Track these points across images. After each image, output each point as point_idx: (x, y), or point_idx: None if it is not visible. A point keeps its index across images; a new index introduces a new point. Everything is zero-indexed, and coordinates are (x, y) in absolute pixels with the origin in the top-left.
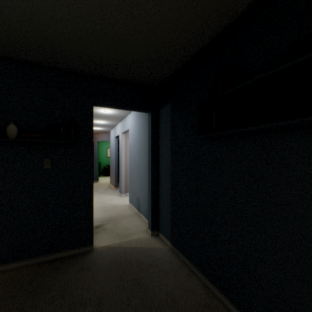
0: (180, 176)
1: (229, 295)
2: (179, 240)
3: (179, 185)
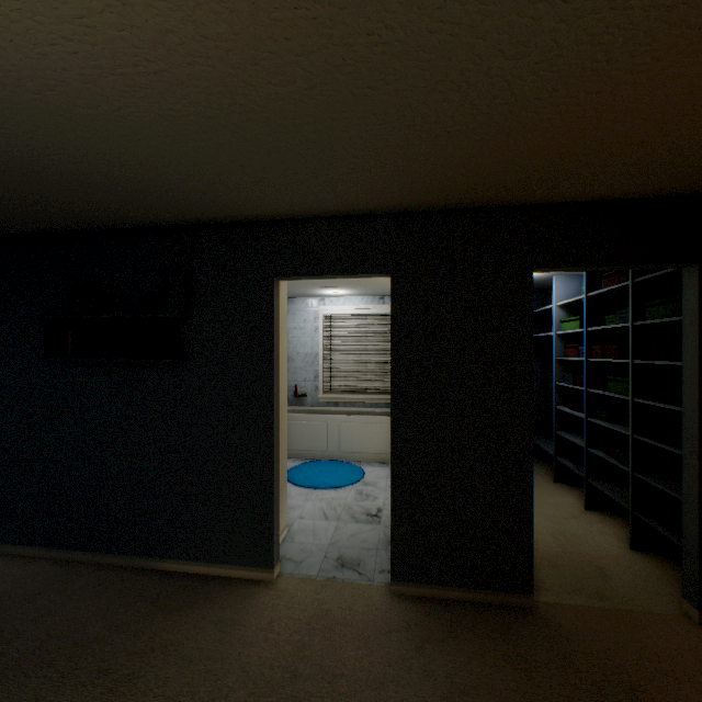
0: (7, 416)
1: (93, 546)
2: (4, 525)
3: (4, 431)
